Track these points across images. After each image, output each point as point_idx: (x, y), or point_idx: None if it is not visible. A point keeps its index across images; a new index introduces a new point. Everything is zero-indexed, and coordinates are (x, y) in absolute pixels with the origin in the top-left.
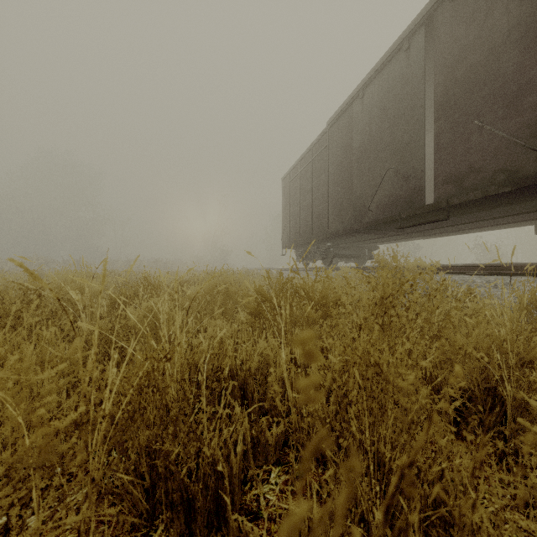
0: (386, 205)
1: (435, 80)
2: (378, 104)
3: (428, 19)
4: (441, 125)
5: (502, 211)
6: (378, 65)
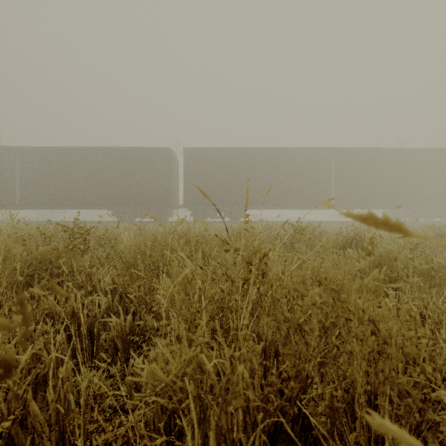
0: None
1: (20, 169)
2: None
3: (18, 149)
4: (22, 183)
5: (40, 207)
6: None
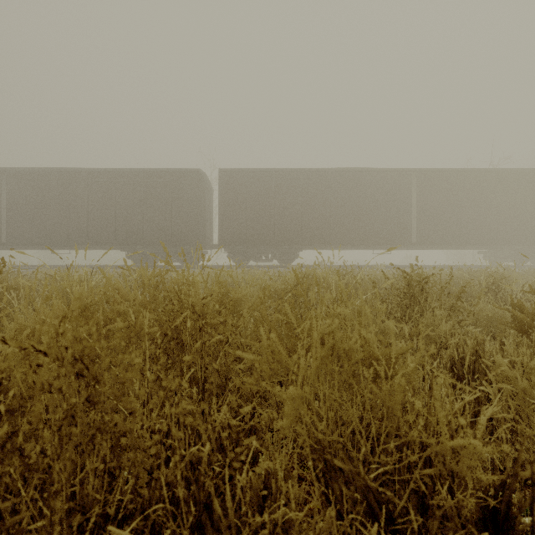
0: None
1: (7, 197)
2: None
3: (4, 171)
4: (10, 215)
5: (34, 247)
6: None
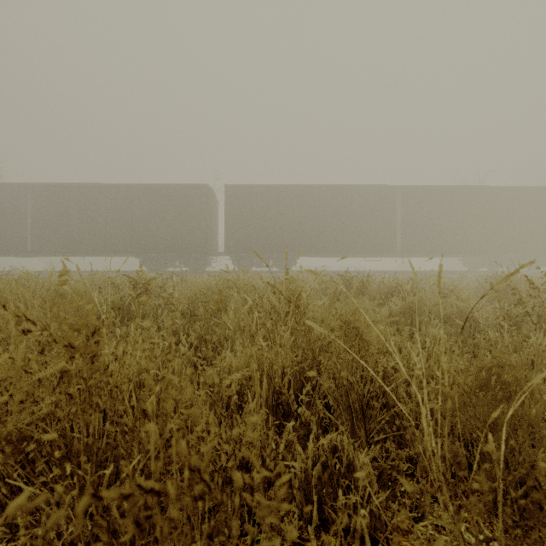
0: (7, 245)
1: (32, 209)
2: (1, 199)
3: (29, 186)
4: (34, 225)
5: (54, 254)
6: (3, 184)
